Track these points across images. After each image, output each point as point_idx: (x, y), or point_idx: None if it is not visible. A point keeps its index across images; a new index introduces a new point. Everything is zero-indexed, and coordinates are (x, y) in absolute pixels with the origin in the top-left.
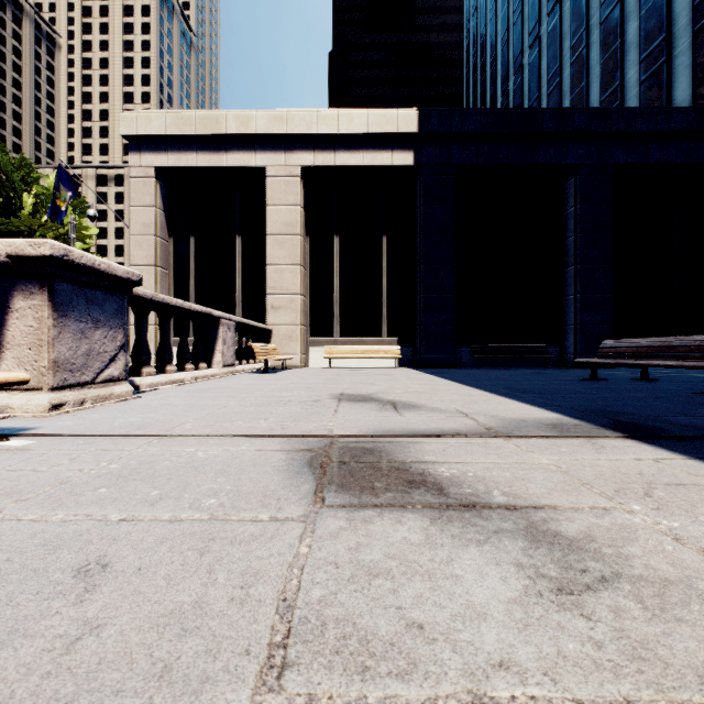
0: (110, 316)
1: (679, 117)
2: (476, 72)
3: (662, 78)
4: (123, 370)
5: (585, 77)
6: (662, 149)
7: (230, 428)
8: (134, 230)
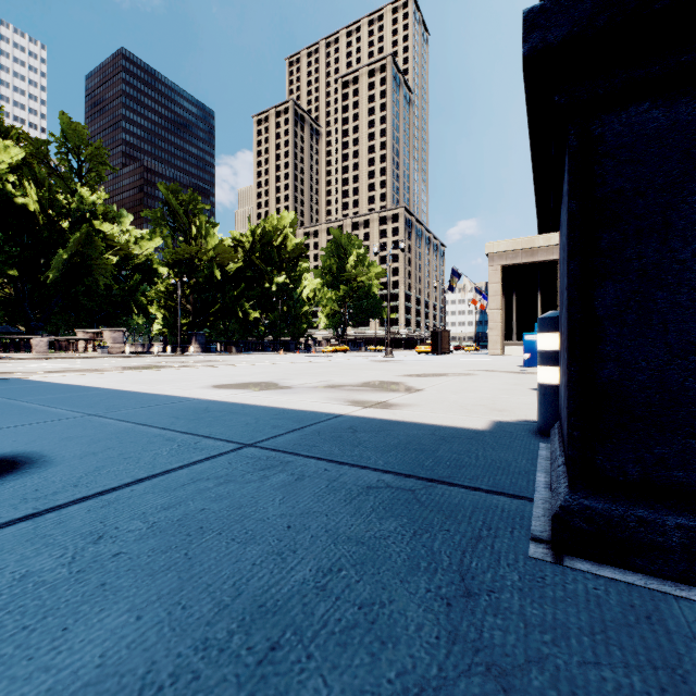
0: None
1: None
2: None
3: None
4: None
5: None
6: None
7: None
8: (490, 294)
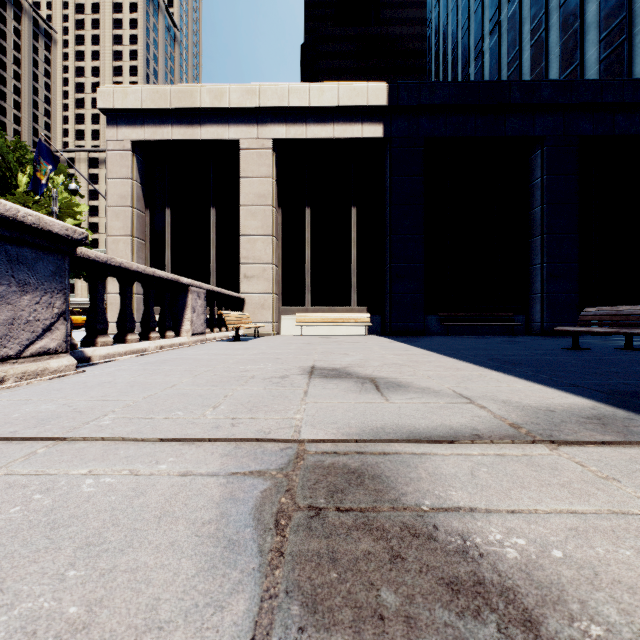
0: (44, 278)
1: None
2: (438, 59)
3: (623, 55)
4: (63, 340)
5: (545, 58)
6: (628, 120)
7: (161, 424)
8: (111, 201)
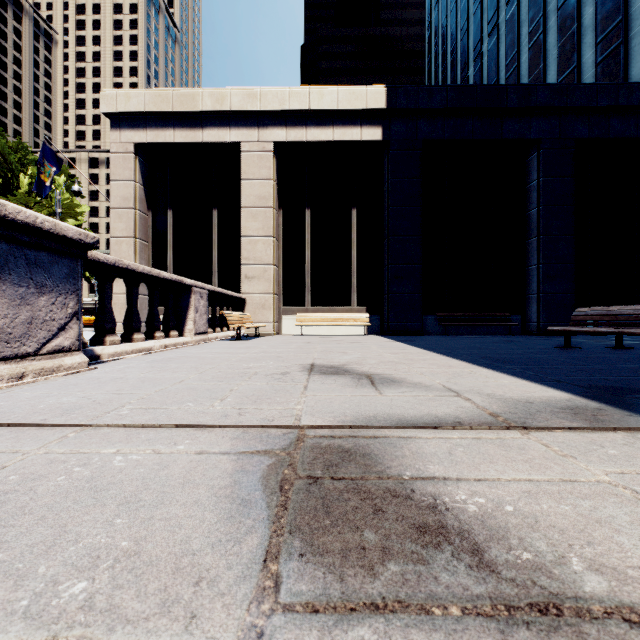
0: (59, 280)
1: (639, 92)
2: (438, 60)
3: (619, 58)
4: (76, 339)
5: (543, 61)
6: (623, 123)
7: (175, 413)
8: (114, 203)
